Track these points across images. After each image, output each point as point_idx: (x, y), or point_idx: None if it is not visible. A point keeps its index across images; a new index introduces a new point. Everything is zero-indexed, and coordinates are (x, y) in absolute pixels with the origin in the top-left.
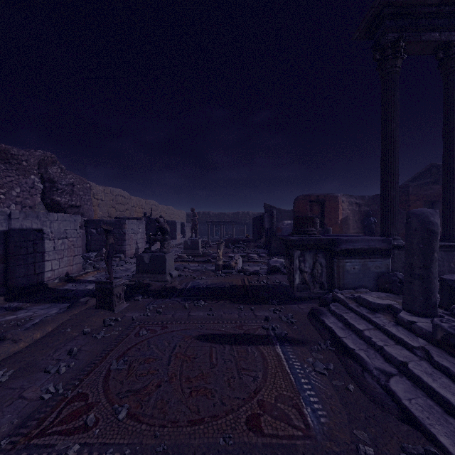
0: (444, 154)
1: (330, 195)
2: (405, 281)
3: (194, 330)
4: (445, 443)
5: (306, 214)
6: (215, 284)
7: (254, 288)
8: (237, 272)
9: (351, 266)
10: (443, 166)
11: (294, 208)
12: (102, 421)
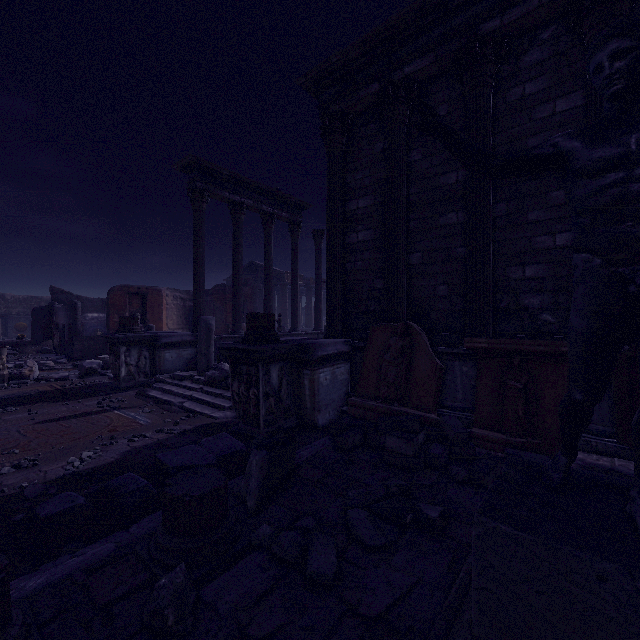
0: (233, 275)
1: (153, 288)
2: (199, 358)
3: (27, 422)
4: (198, 410)
5: (125, 308)
6: (12, 395)
7: (73, 390)
8: (35, 381)
9: (170, 356)
10: (233, 283)
11: (109, 300)
12: (1, 458)
